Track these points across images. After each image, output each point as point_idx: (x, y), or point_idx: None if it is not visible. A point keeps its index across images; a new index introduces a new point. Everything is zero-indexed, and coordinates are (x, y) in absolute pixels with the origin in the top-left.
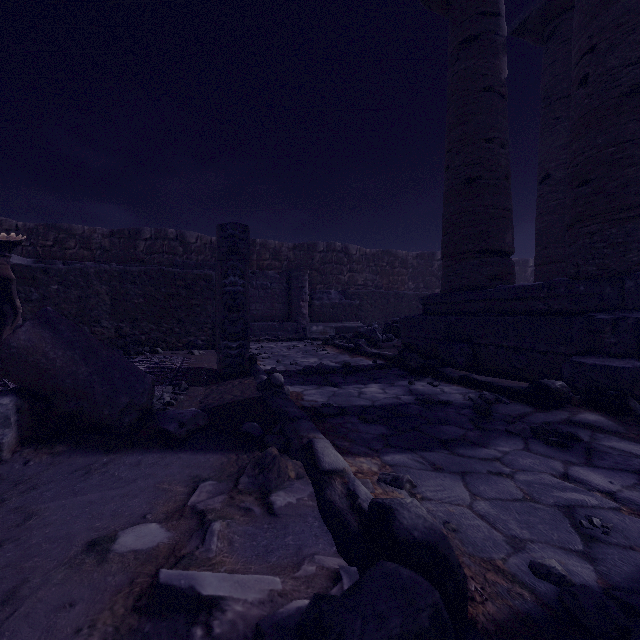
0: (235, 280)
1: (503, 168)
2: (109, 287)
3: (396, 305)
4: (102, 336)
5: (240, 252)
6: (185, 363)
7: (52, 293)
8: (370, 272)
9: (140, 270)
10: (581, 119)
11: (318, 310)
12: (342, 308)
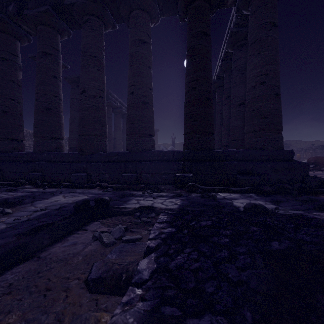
0: None
1: (19, 111)
2: None
3: None
4: None
5: None
6: None
7: None
8: None
9: None
10: (36, 110)
11: None
12: None
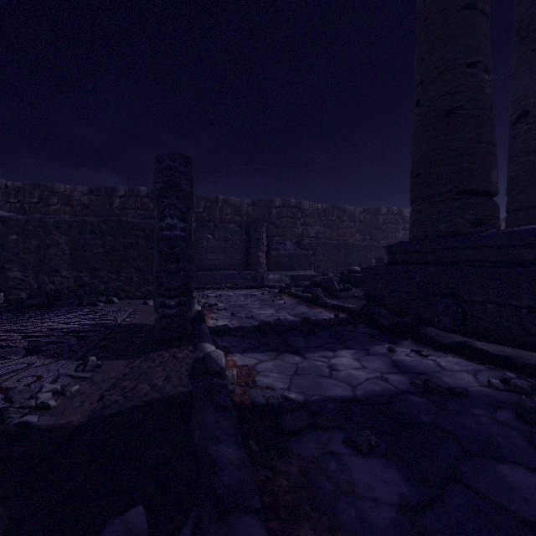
0: (173, 223)
1: (487, 96)
2: (68, 237)
3: (347, 255)
4: (61, 285)
5: (180, 188)
6: (129, 318)
7: (11, 243)
8: (321, 225)
9: (99, 220)
10: None
11: (275, 260)
12: (297, 258)
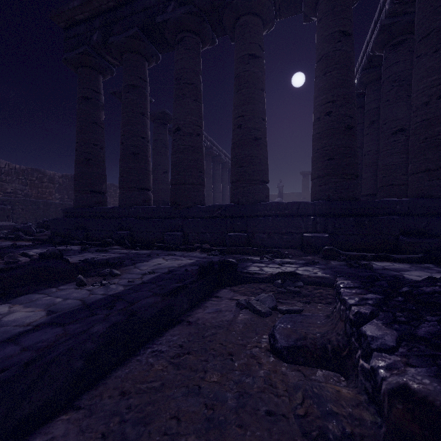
0: None
1: (102, 158)
2: None
3: (45, 210)
4: None
5: None
6: None
7: None
8: (20, 183)
9: None
10: (122, 156)
11: None
12: None
